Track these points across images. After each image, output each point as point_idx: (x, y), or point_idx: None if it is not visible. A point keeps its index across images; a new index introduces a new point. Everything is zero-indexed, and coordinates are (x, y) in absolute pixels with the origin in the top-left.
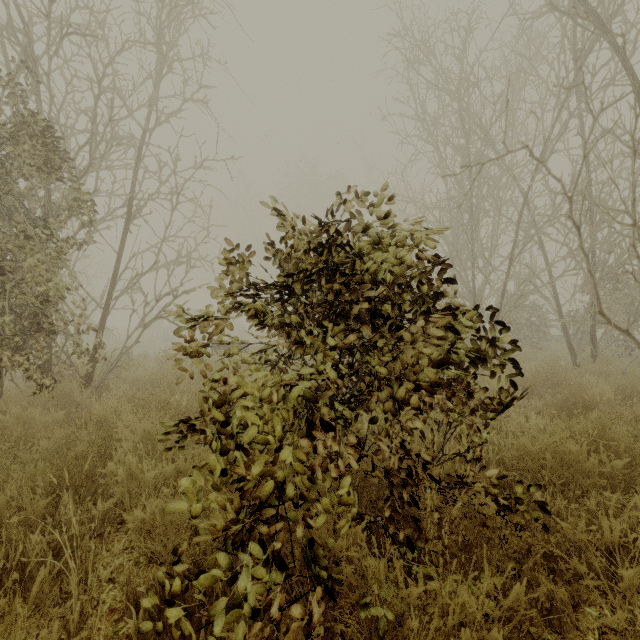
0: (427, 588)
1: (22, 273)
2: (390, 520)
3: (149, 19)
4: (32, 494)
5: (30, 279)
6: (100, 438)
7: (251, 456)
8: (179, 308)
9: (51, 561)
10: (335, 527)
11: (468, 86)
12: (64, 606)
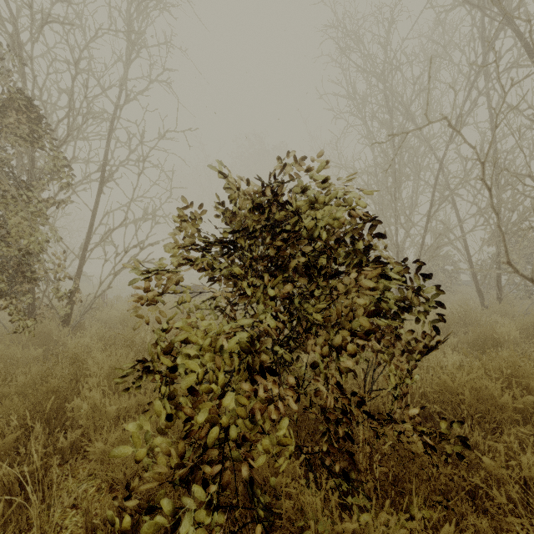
0: (360, 520)
1: (7, 228)
2: (326, 453)
3: (120, 12)
4: (8, 425)
5: (14, 234)
6: (72, 373)
7: (196, 401)
8: (136, 261)
9: (18, 491)
10: (275, 465)
11: (392, 69)
12: (30, 532)
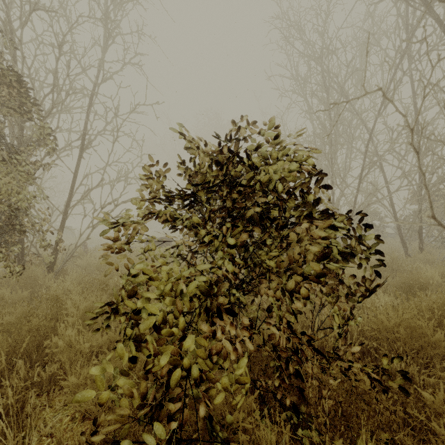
0: None
1: None
2: (278, 387)
3: (98, 4)
4: None
5: (4, 192)
6: (53, 313)
7: (158, 342)
8: (106, 213)
9: None
10: (232, 401)
11: (329, 54)
12: None
